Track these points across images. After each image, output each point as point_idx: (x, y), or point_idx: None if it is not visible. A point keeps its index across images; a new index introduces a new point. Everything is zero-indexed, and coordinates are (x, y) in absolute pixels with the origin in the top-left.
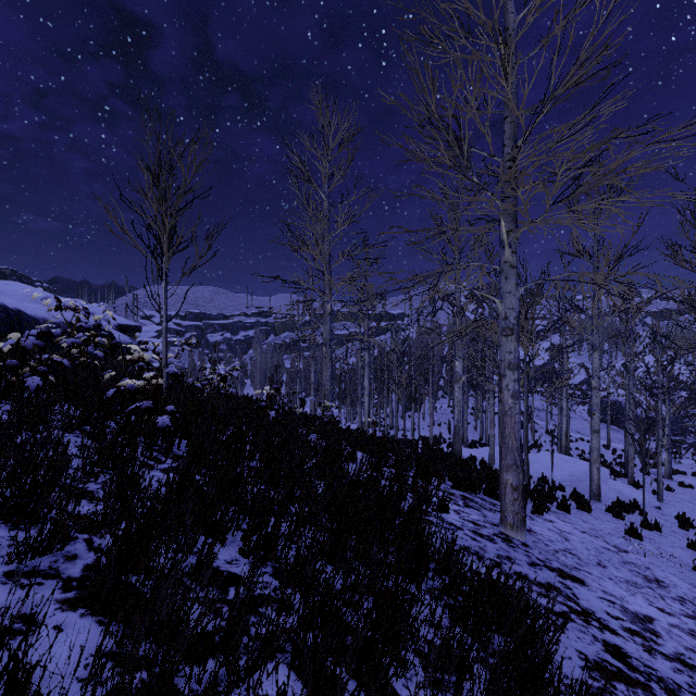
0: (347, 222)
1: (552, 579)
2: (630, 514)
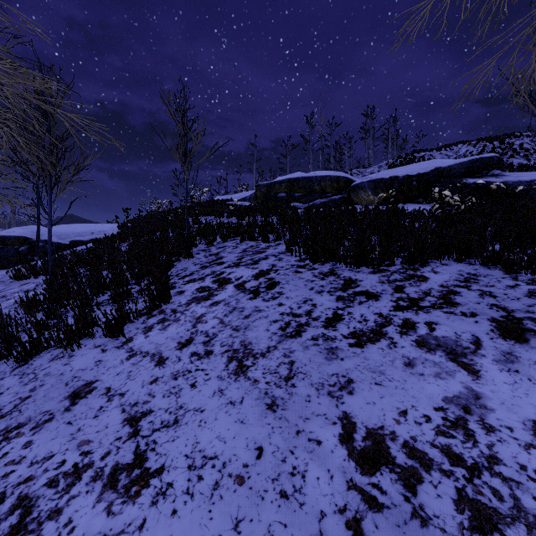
0: None
1: (474, 310)
2: None
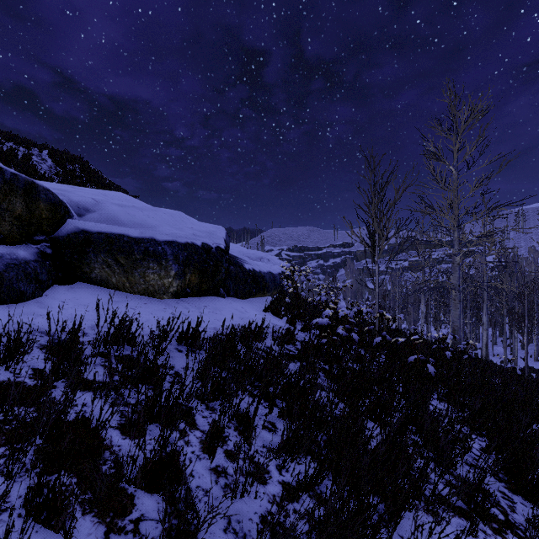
0: (477, 187)
1: None
2: None
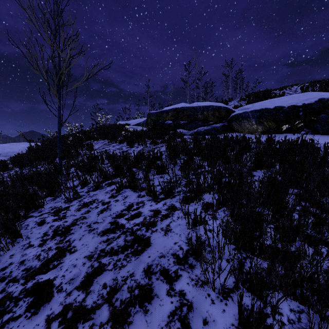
0: None
1: None
2: None
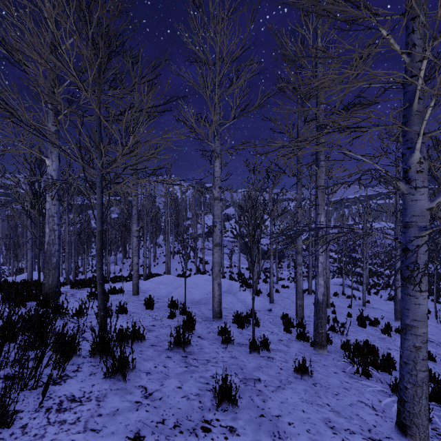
0: None
1: None
2: (245, 329)
